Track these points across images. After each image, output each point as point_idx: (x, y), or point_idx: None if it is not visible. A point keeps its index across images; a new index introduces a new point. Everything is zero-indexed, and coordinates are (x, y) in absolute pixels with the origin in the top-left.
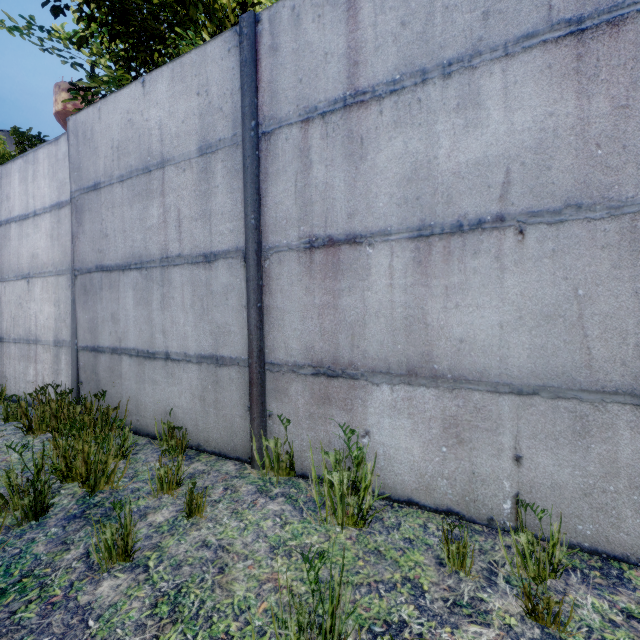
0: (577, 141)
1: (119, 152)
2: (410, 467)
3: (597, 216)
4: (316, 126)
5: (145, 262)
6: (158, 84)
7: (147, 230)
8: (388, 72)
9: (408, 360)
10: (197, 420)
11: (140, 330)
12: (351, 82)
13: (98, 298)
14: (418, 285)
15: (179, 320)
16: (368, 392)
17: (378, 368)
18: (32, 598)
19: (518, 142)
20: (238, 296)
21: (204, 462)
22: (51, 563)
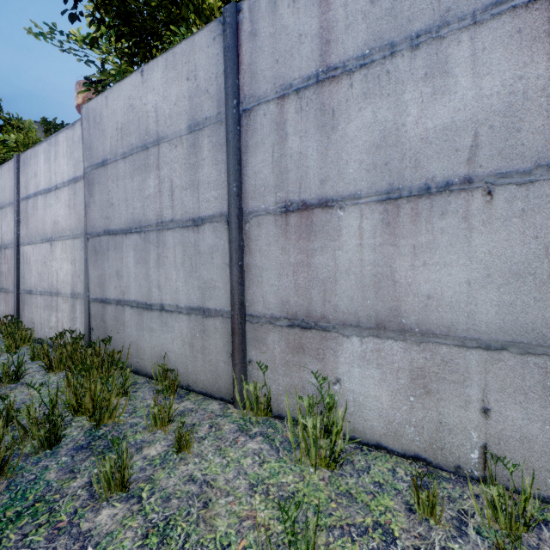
0: (548, 102)
1: (122, 133)
2: (379, 414)
3: None
4: (291, 101)
5: (143, 226)
6: (154, 72)
7: (145, 199)
8: (358, 48)
9: (377, 314)
10: (187, 364)
11: (139, 285)
12: (323, 59)
13: (105, 257)
14: (386, 245)
15: (172, 276)
16: (339, 343)
17: (348, 321)
18: (42, 522)
19: (486, 106)
20: (222, 255)
21: (193, 401)
22: (60, 490)
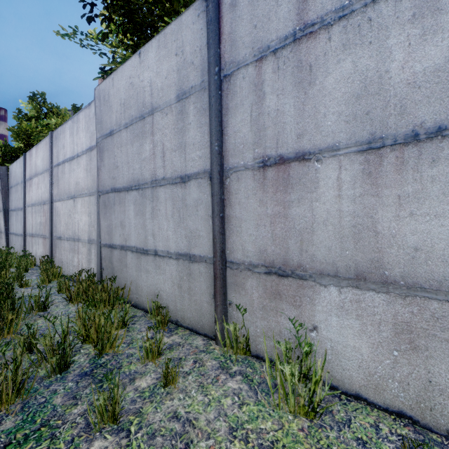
0: None
1: (124, 107)
2: (358, 364)
3: None
4: (268, 62)
5: (141, 184)
6: (149, 53)
7: (142, 161)
8: (337, 0)
9: (356, 265)
10: (176, 302)
11: (138, 233)
12: (300, 17)
13: (112, 211)
14: (367, 195)
15: (163, 226)
16: (316, 292)
17: (326, 271)
18: (43, 448)
19: None
20: (205, 208)
21: (180, 335)
22: (63, 415)
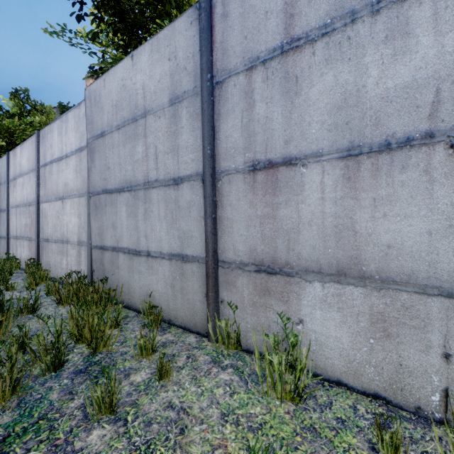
0: None
1: (116, 108)
2: (339, 353)
3: None
4: (258, 72)
5: (133, 186)
6: (142, 56)
7: (135, 163)
8: (320, 18)
9: (338, 262)
10: (169, 301)
11: (130, 235)
12: (287, 32)
13: (104, 212)
14: (347, 198)
15: (156, 227)
16: (302, 287)
17: (310, 268)
18: (43, 439)
19: (449, 63)
20: (198, 209)
21: (173, 334)
22: (60, 409)
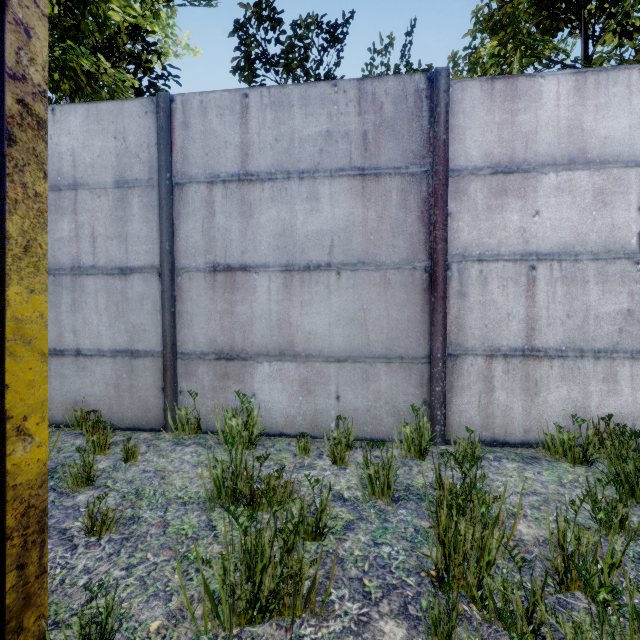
0: (363, 230)
1: None
2: (281, 412)
3: (371, 269)
4: (219, 188)
5: (53, 269)
6: (71, 117)
7: (56, 241)
8: (267, 166)
9: (280, 346)
10: (111, 404)
11: None
12: (244, 165)
13: None
14: (286, 300)
15: (92, 321)
16: (255, 368)
17: (261, 352)
18: None
19: (337, 225)
20: (153, 303)
21: (121, 435)
22: None
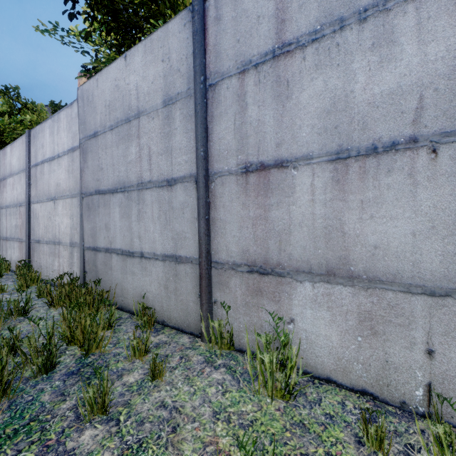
0: None
1: (110, 109)
2: (329, 351)
3: None
4: (250, 75)
5: (127, 187)
6: (135, 57)
7: (128, 164)
8: (310, 24)
9: (327, 262)
10: (162, 302)
11: (124, 236)
12: (279, 37)
13: (96, 213)
14: (336, 200)
15: (150, 229)
16: (293, 287)
17: (301, 268)
18: (34, 440)
19: (431, 71)
20: (191, 211)
21: (167, 334)
22: (51, 410)
